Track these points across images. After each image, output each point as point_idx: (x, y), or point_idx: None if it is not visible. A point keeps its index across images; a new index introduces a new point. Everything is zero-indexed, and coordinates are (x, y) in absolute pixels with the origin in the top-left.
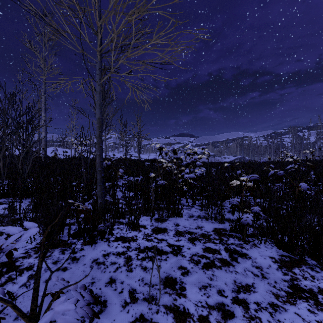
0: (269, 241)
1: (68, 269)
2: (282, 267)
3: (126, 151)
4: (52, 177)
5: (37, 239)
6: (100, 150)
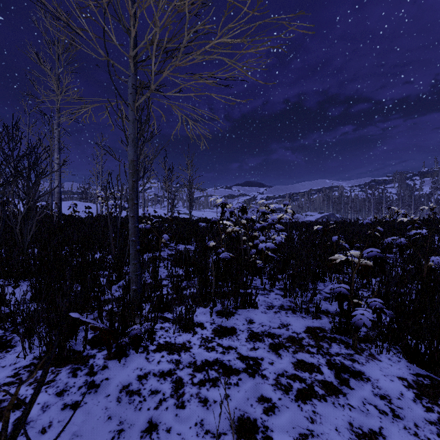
0: (393, 350)
1: (81, 406)
2: (421, 397)
3: (172, 207)
4: (66, 245)
5: (35, 350)
6: (134, 210)
